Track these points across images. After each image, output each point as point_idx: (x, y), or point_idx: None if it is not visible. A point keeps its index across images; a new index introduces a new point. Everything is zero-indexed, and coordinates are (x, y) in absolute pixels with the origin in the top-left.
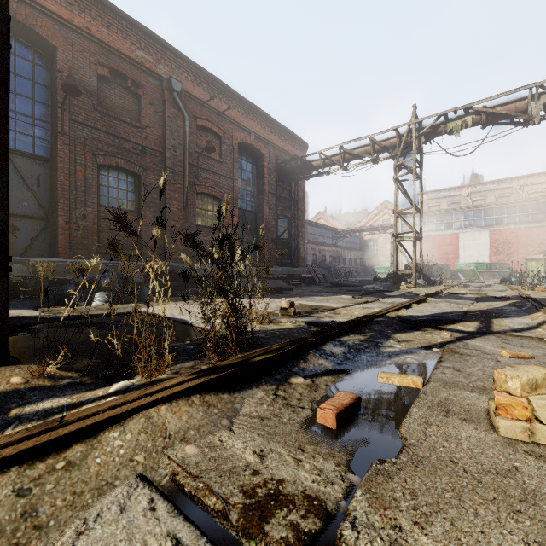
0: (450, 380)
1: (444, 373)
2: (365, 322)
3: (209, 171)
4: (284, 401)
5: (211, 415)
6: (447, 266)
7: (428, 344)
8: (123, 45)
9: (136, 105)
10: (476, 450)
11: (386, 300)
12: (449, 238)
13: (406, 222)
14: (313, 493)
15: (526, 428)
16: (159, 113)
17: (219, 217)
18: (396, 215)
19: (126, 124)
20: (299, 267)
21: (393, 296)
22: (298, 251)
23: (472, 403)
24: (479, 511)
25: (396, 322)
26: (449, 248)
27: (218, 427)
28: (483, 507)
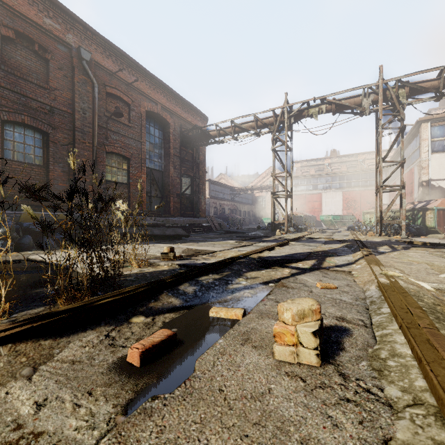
0: (266, 311)
1: (265, 304)
2: (228, 263)
3: (118, 134)
4: (111, 341)
5: (14, 365)
6: (314, 217)
7: (269, 280)
8: (29, 11)
9: (44, 68)
10: (247, 375)
11: (260, 244)
12: (315, 196)
13: (281, 183)
14: (65, 444)
15: (293, 352)
16: (69, 77)
17: (84, 171)
18: (273, 177)
19: (33, 85)
20: (199, 217)
21: (267, 241)
22: (199, 204)
23: (271, 330)
24: (211, 441)
25: (254, 262)
26: (315, 204)
27: (16, 378)
28: (217, 436)
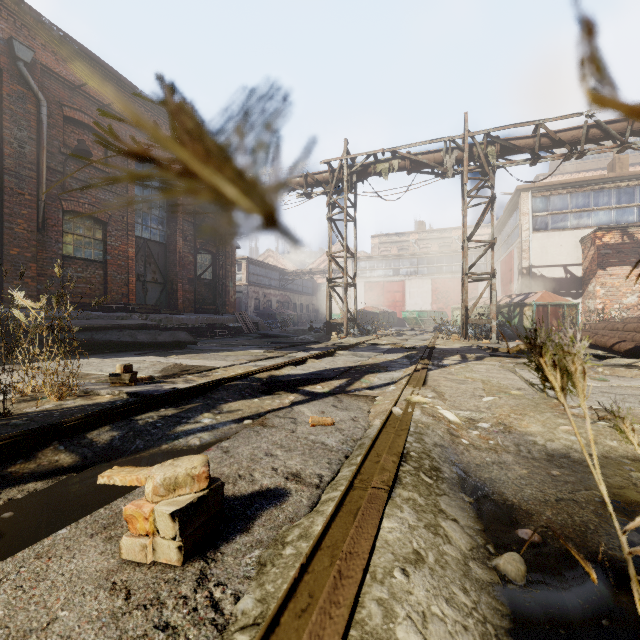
0: None
1: None
2: (207, 388)
3: (86, 183)
4: None
5: None
6: (394, 314)
7: (252, 413)
8: None
9: None
10: (40, 597)
11: (296, 355)
12: (396, 285)
13: (340, 266)
14: None
15: (144, 546)
16: None
17: None
18: (329, 258)
19: None
20: (225, 314)
21: (311, 349)
22: (226, 294)
23: None
24: None
25: (254, 385)
26: (396, 295)
27: None
28: None
